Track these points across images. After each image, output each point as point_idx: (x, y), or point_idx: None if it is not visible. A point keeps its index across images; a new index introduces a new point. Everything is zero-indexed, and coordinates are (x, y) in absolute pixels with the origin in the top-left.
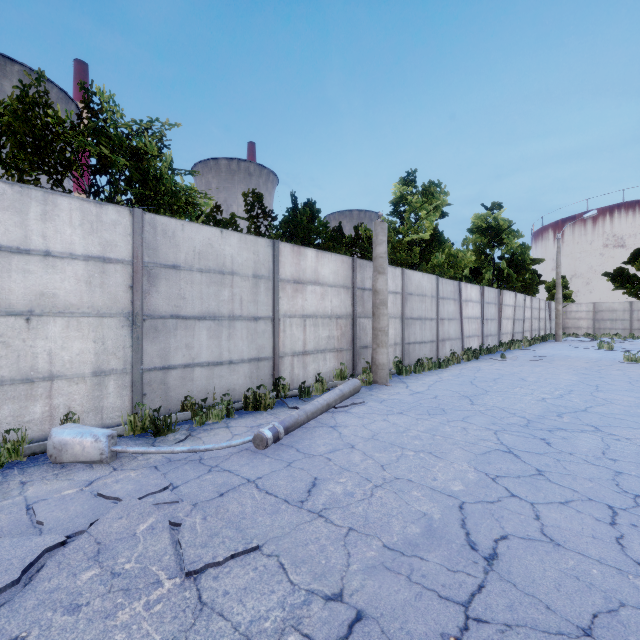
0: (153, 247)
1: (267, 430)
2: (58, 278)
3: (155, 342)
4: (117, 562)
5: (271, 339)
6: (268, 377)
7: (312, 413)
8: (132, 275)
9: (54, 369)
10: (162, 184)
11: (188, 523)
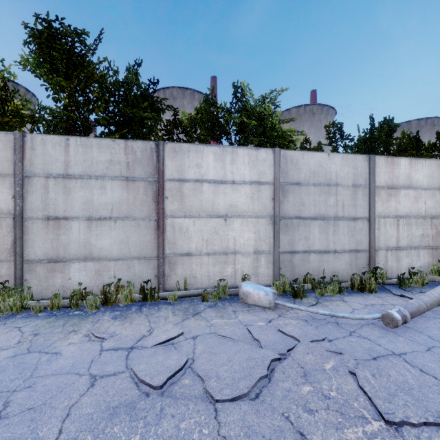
0: (285, 172)
1: (395, 312)
2: (238, 196)
3: (286, 234)
4: (322, 387)
5: (367, 235)
6: (364, 266)
7: (430, 304)
8: (273, 191)
9: (236, 248)
10: (275, 131)
11: (361, 375)
